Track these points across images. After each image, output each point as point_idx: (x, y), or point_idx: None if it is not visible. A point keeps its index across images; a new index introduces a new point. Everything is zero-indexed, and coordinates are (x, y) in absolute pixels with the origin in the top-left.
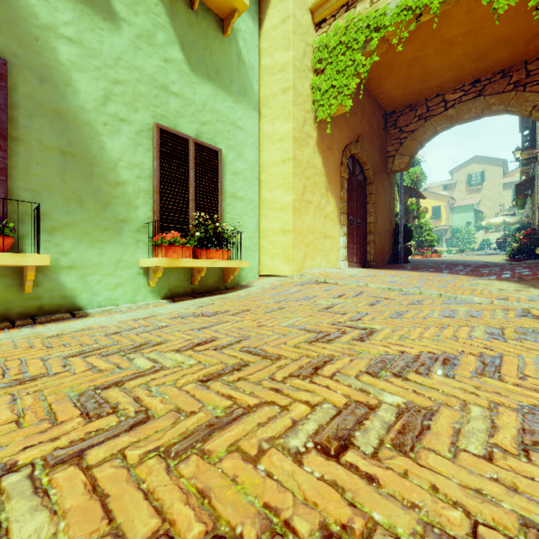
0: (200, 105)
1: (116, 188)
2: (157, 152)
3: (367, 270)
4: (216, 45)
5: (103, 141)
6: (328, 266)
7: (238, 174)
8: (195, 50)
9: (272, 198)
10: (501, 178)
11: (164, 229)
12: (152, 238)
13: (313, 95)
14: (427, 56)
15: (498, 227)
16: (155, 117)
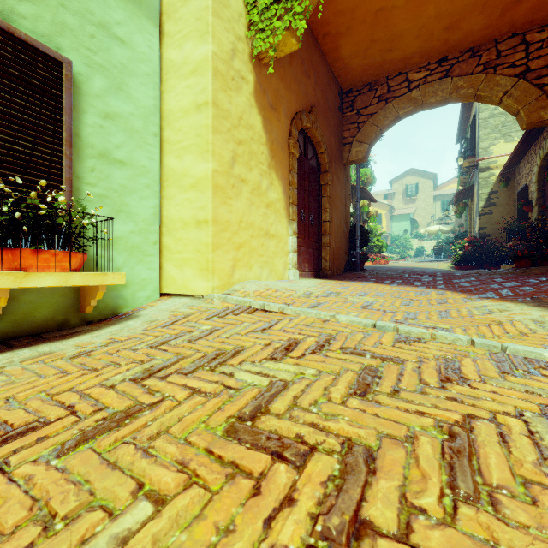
0: None
1: None
2: None
3: (325, 283)
4: None
5: None
6: (272, 278)
7: (116, 120)
8: None
9: (180, 168)
10: (432, 190)
11: None
12: None
13: (248, 16)
14: (395, 10)
15: (429, 236)
16: None
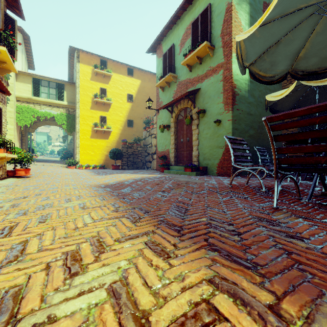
0: None
1: None
2: None
3: None
4: None
5: None
6: None
7: None
8: None
9: None
10: None
11: None
12: None
13: (17, 118)
14: None
15: None
16: None
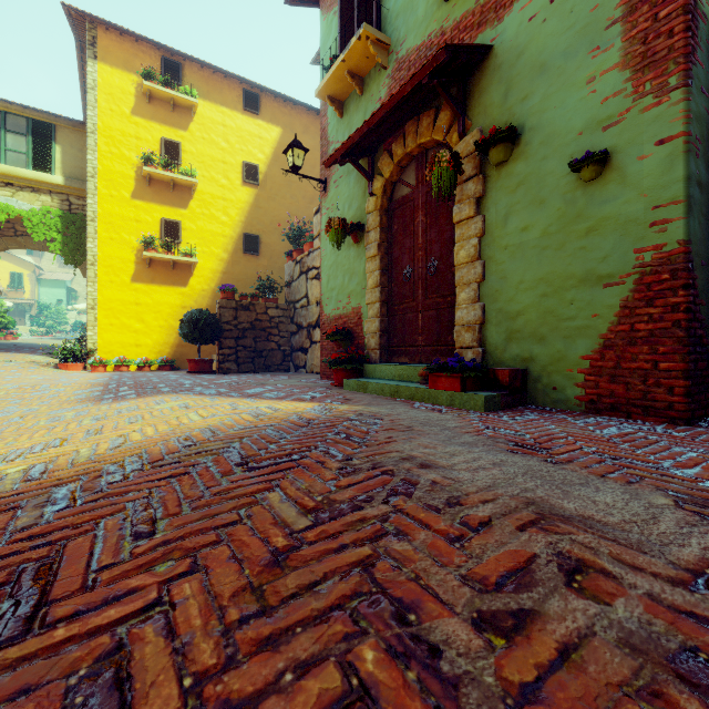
0: None
1: None
2: None
3: None
4: None
5: None
6: None
7: None
8: None
9: None
10: None
11: None
12: None
13: None
14: None
15: None
16: None
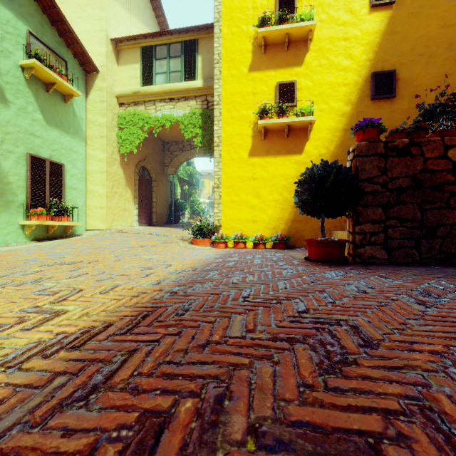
0: (52, 141)
1: (7, 185)
2: (29, 168)
3: (147, 227)
4: (61, 109)
5: (0, 163)
6: (127, 225)
7: (74, 176)
8: (49, 113)
9: (94, 189)
10: None
11: (33, 206)
12: (28, 211)
13: (118, 139)
14: (178, 127)
15: None
16: (27, 149)
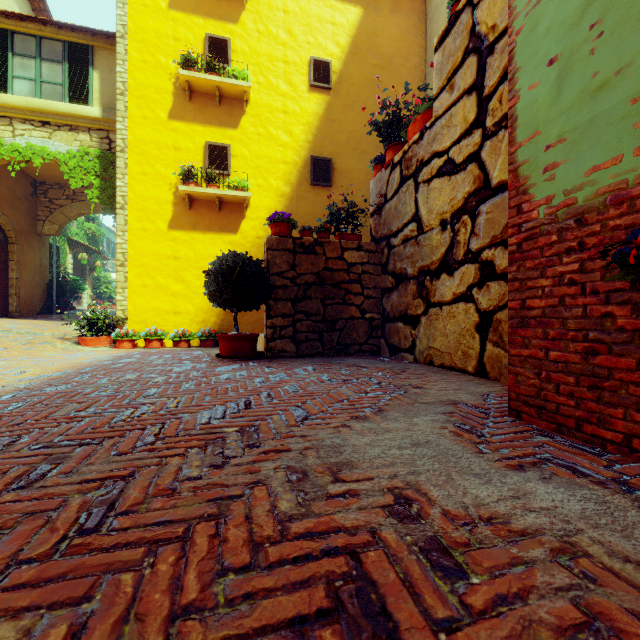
0: None
1: None
2: None
3: None
4: None
5: None
6: None
7: None
8: None
9: None
10: None
11: None
12: None
13: None
14: None
15: None
16: None
